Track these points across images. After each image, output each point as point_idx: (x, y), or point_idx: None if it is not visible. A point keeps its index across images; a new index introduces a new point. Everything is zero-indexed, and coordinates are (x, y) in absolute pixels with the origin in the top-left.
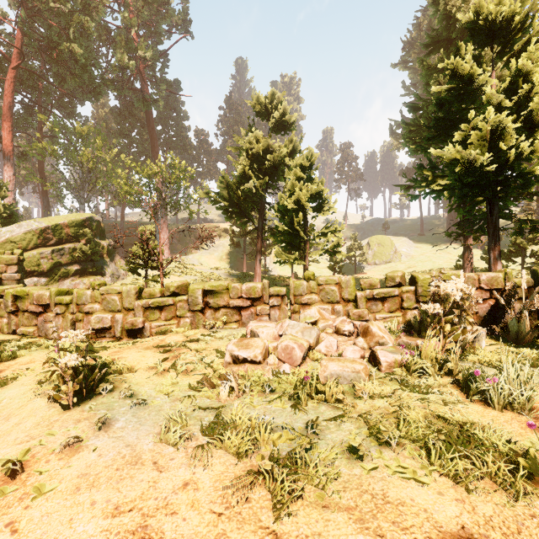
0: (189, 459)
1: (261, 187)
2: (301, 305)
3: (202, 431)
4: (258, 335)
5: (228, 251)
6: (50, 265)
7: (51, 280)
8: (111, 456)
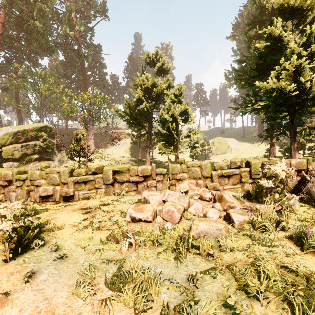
0: (94, 313)
1: (150, 107)
2: (176, 180)
3: (106, 284)
4: (148, 201)
5: (130, 146)
6: (20, 155)
7: (21, 164)
8: (29, 310)
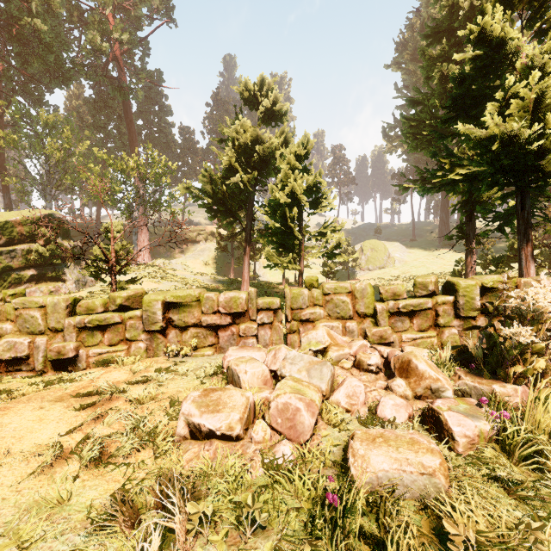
0: None
1: (249, 183)
2: (301, 322)
3: None
4: (238, 376)
5: (215, 255)
6: None
7: None
8: None
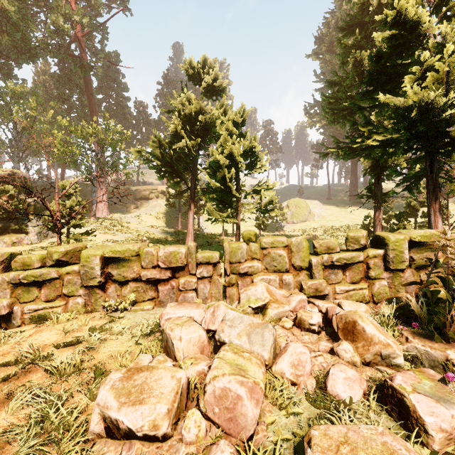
0: None
1: (193, 148)
2: (240, 275)
3: None
4: (172, 343)
5: (165, 211)
6: None
7: None
8: None
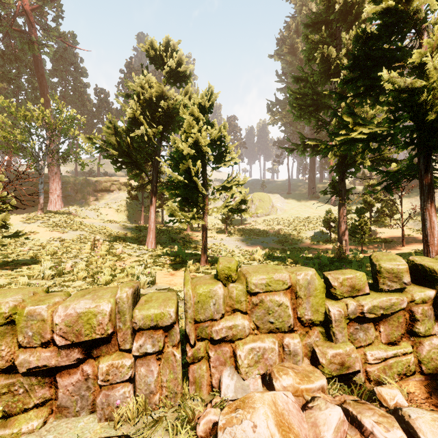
0: None
1: (155, 137)
2: (212, 341)
3: None
4: None
5: (127, 203)
6: None
7: None
8: None
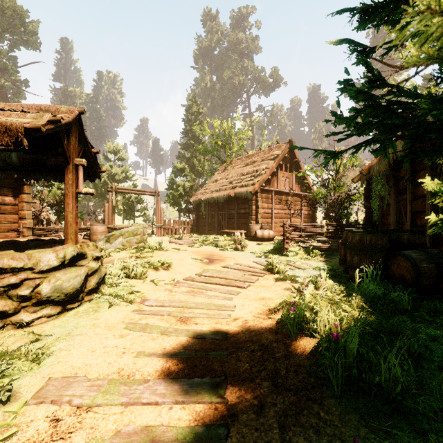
0: None
1: None
2: None
3: None
4: None
5: None
6: None
7: None
8: None
